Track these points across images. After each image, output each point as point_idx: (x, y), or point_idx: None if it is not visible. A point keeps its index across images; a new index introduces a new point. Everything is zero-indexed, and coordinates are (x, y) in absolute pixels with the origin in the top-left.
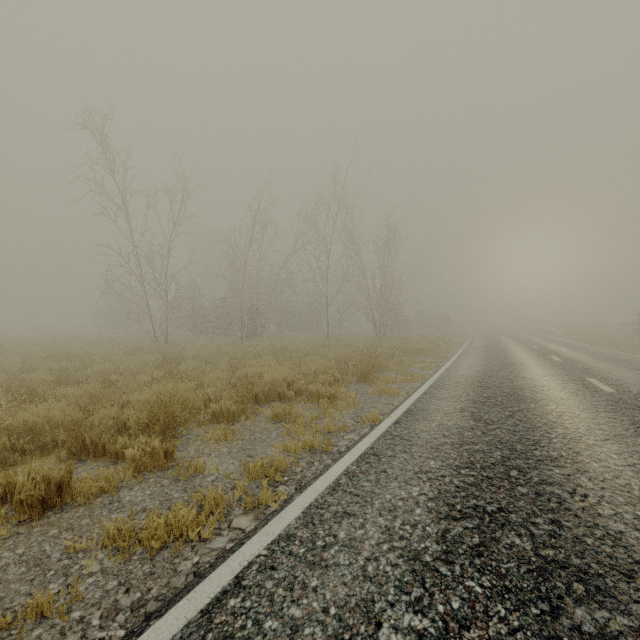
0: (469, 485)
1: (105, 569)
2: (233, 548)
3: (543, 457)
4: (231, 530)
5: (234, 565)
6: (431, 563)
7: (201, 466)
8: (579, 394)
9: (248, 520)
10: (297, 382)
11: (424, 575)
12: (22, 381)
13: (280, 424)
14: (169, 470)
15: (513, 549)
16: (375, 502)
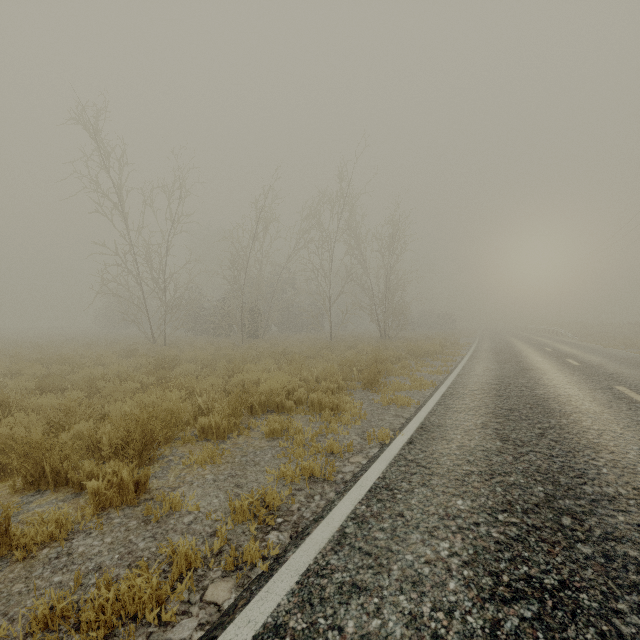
0: (513, 540)
1: None
2: None
3: (597, 496)
4: (203, 606)
5: None
6: None
7: (178, 501)
8: (613, 406)
9: (227, 589)
10: (297, 390)
11: None
12: (3, 387)
13: (277, 442)
14: (140, 506)
15: None
16: (393, 567)
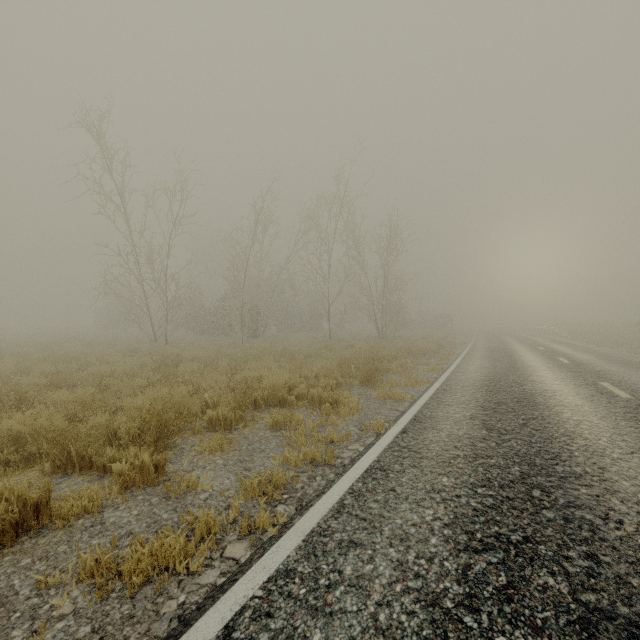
0: (488, 508)
1: (78, 610)
2: (224, 585)
3: (566, 474)
4: (223, 560)
5: (224, 610)
6: (453, 611)
7: (194, 481)
8: (594, 400)
9: (243, 548)
10: (298, 386)
11: (446, 627)
12: (15, 384)
13: (280, 432)
14: (159, 486)
15: (547, 592)
16: (384, 528)
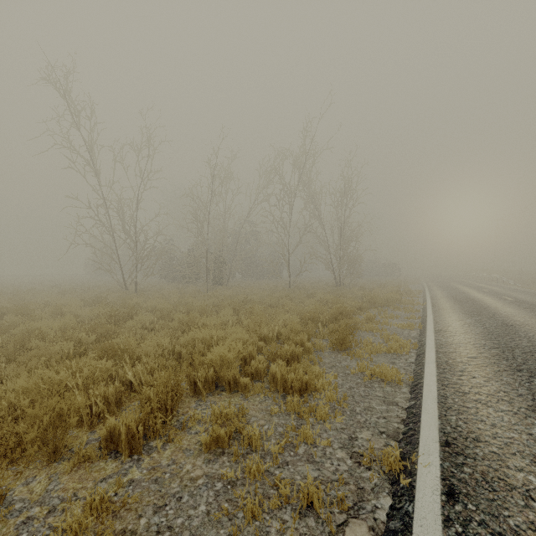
0: None
1: None
2: None
3: None
4: None
5: None
6: None
7: None
8: None
9: None
10: (255, 356)
11: None
12: None
13: (219, 464)
14: None
15: None
16: None
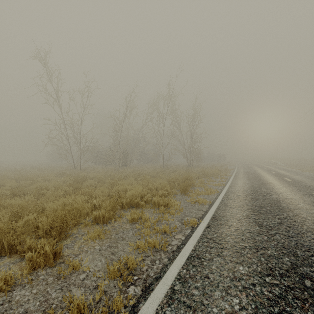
0: (278, 297)
1: None
2: None
3: None
4: None
5: None
6: None
7: (78, 264)
8: None
9: None
10: (146, 195)
11: None
12: None
13: (135, 225)
14: (56, 267)
15: None
16: None
